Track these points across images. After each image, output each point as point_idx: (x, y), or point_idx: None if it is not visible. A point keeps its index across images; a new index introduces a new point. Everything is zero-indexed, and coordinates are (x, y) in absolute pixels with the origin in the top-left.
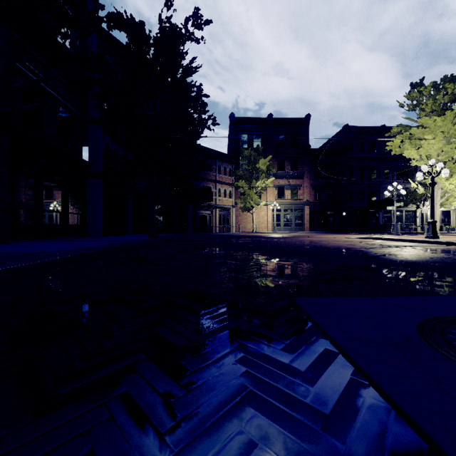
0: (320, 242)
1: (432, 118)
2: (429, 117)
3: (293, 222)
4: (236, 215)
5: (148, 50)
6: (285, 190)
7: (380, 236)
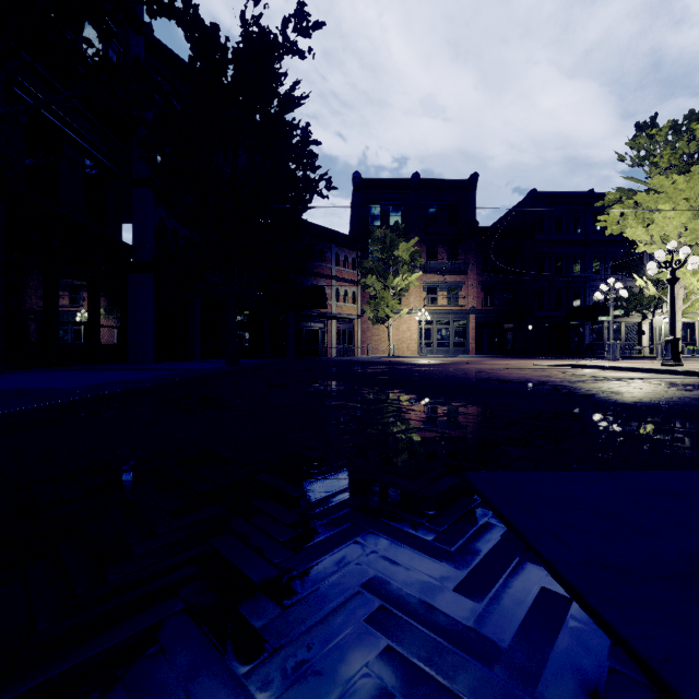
0: (496, 372)
1: (670, 178)
2: (666, 176)
3: (452, 341)
4: (364, 330)
5: (224, 69)
6: (439, 291)
7: (588, 362)
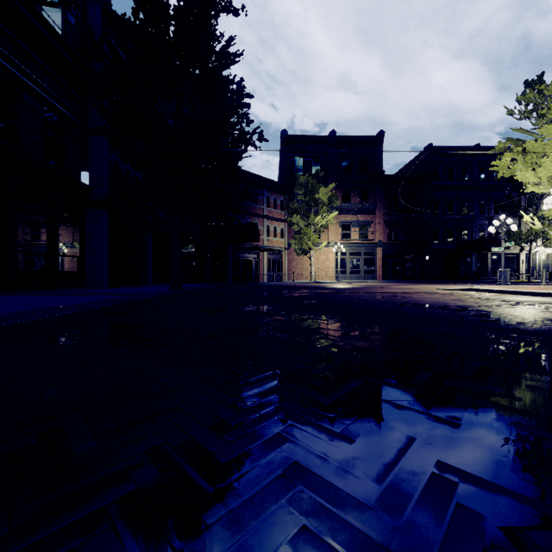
0: (410, 296)
1: None
2: None
3: (362, 269)
4: (290, 260)
5: (166, 25)
6: (351, 228)
7: (483, 286)
